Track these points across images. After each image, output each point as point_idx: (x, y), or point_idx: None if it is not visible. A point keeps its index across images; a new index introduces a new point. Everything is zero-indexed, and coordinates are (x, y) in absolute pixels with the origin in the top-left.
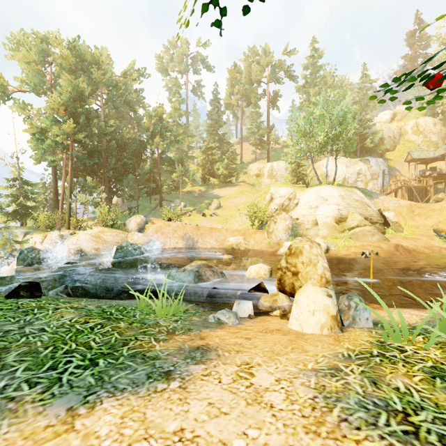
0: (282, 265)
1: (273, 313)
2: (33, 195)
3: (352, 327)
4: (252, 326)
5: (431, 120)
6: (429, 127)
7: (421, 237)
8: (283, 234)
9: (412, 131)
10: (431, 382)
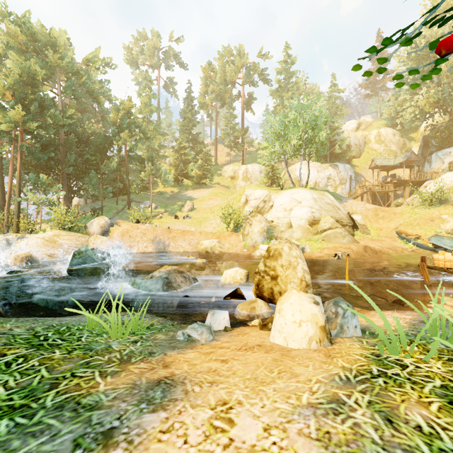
0: (260, 269)
1: (251, 323)
2: None
3: (340, 336)
4: (229, 342)
5: (391, 131)
6: (389, 137)
7: (386, 238)
8: (259, 237)
9: (375, 140)
10: (452, 412)
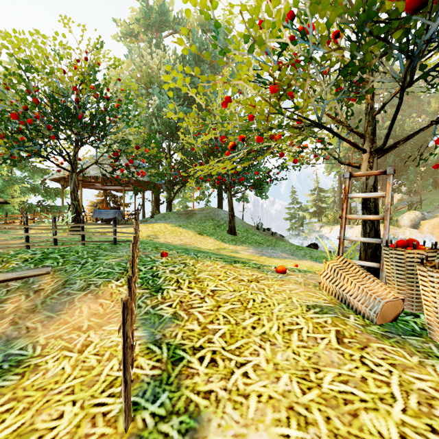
0: None
1: None
2: (325, 199)
3: None
4: None
5: None
6: None
7: None
8: None
9: None
10: None
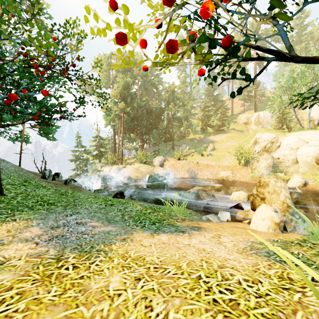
0: (254, 193)
1: (244, 222)
2: (104, 145)
3: (293, 232)
4: (227, 224)
5: None
6: None
7: None
8: (265, 170)
9: None
10: (316, 255)
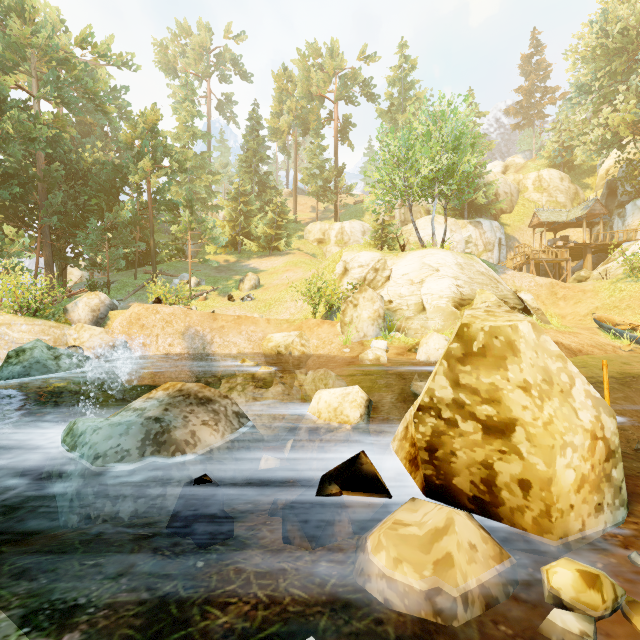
0: (438, 397)
1: None
2: None
3: None
4: None
5: (556, 174)
6: (555, 182)
7: (581, 330)
8: (370, 326)
9: (534, 187)
10: None
